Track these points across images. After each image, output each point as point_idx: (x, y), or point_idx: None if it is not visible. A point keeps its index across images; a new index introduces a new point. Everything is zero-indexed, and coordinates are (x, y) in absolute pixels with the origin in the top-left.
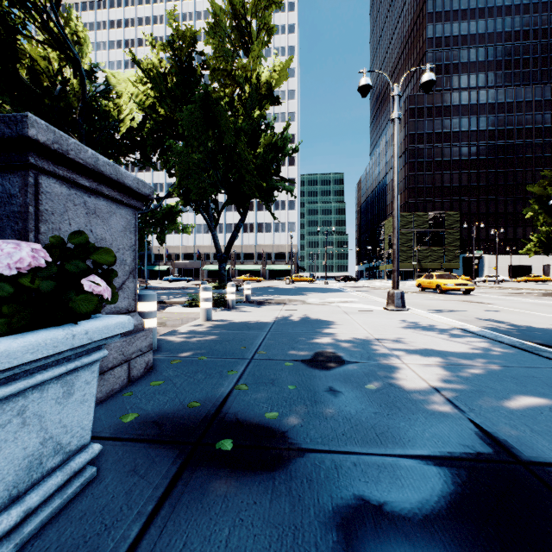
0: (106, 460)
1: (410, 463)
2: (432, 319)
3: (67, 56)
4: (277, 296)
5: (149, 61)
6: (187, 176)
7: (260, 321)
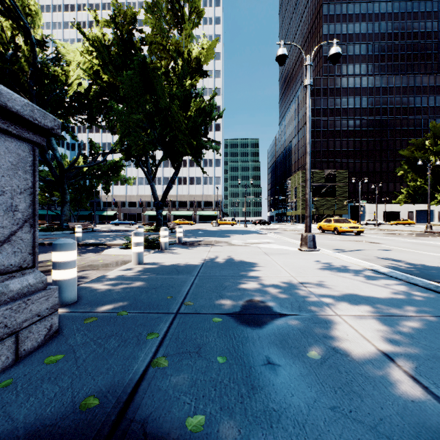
0: None
1: None
2: (342, 259)
3: (18, 24)
4: (205, 237)
5: (94, 34)
6: (127, 134)
7: (189, 263)
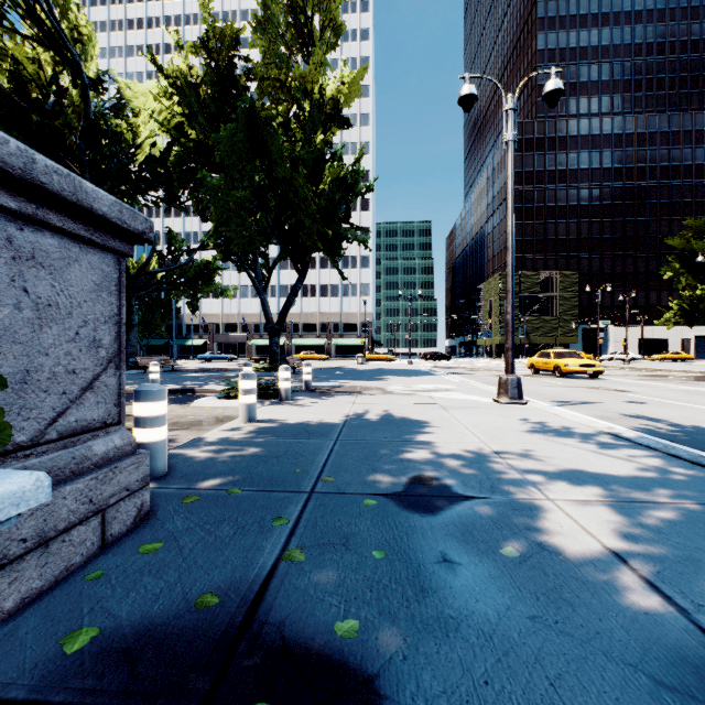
0: None
1: None
2: (564, 417)
3: (63, 57)
4: (347, 381)
5: (176, 67)
6: (226, 220)
7: (324, 421)
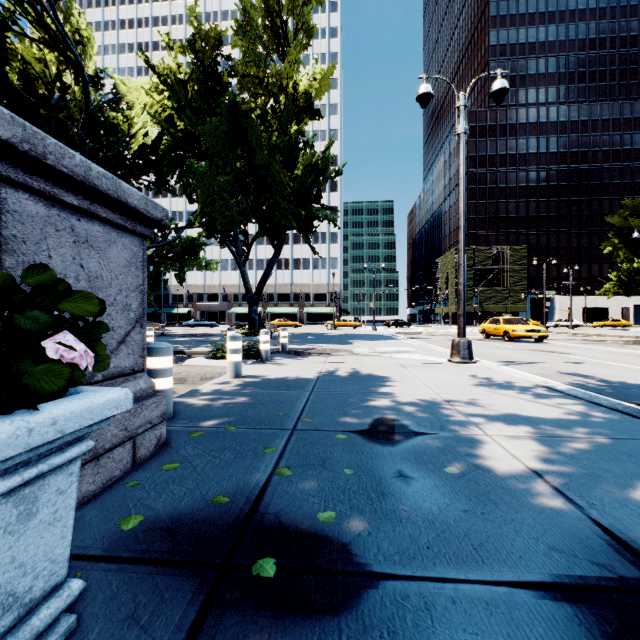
0: (93, 597)
1: (531, 597)
2: (508, 374)
3: (67, 58)
4: (318, 344)
5: (166, 66)
6: (211, 202)
7: (300, 377)
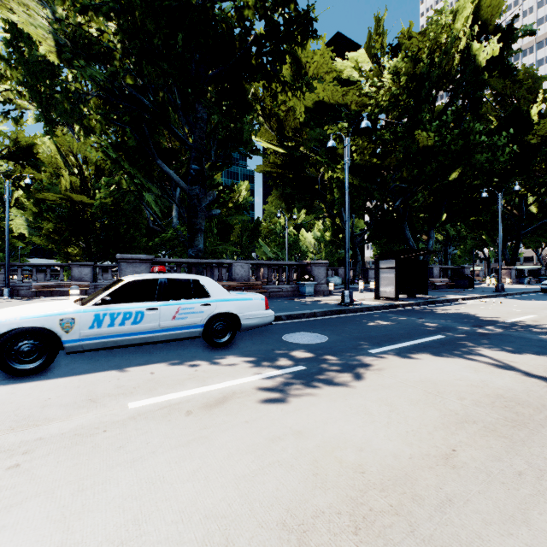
0: None
1: None
2: None
3: None
4: None
5: None
6: (530, 242)
7: None
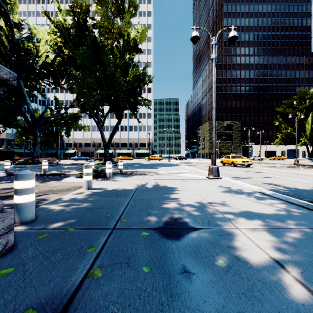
0: None
1: None
2: (238, 185)
3: None
4: (140, 169)
5: (58, 19)
6: (82, 93)
7: (126, 188)
